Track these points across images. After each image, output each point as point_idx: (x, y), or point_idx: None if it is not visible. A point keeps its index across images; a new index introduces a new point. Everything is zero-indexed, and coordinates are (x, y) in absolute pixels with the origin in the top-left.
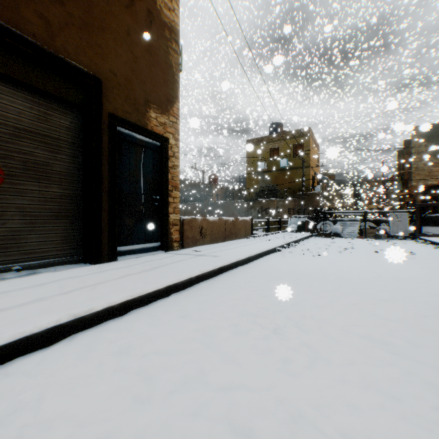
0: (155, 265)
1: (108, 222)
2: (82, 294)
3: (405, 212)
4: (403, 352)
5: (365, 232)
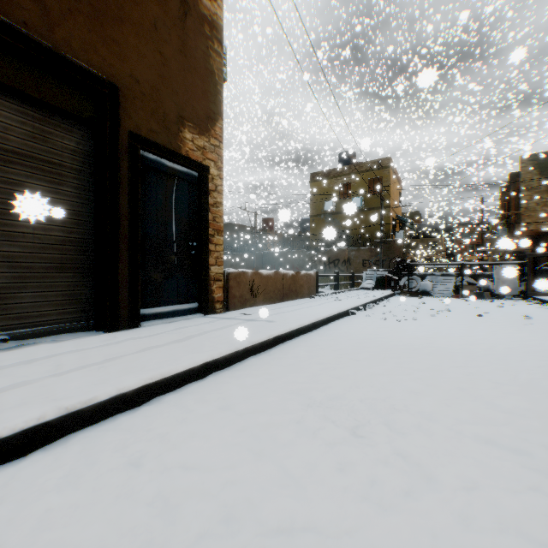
0: (189, 334)
1: (127, 276)
2: (84, 376)
3: (514, 265)
4: (547, 468)
5: (462, 290)
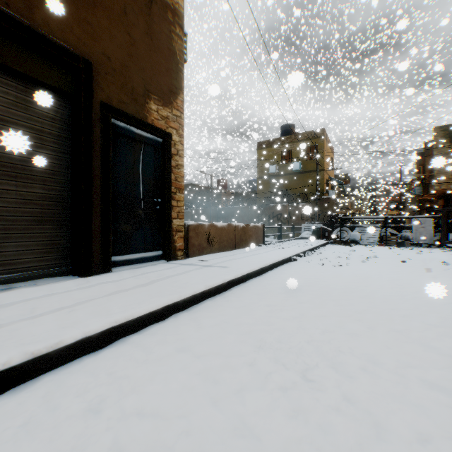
0: (153, 279)
1: (100, 228)
2: (54, 319)
3: (429, 218)
4: None
5: (386, 240)
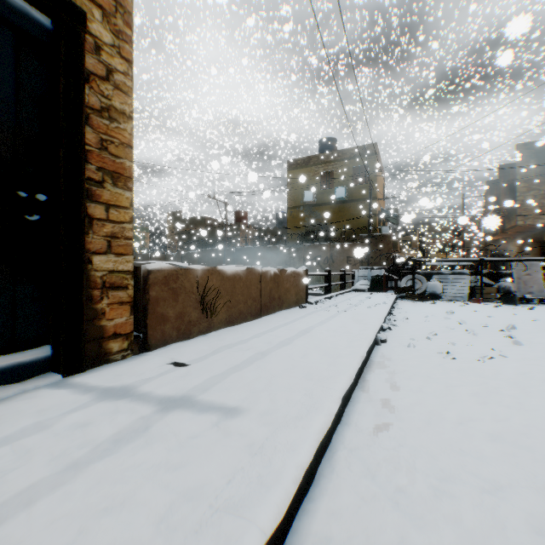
0: None
1: None
2: None
3: (537, 262)
4: None
5: (481, 293)
